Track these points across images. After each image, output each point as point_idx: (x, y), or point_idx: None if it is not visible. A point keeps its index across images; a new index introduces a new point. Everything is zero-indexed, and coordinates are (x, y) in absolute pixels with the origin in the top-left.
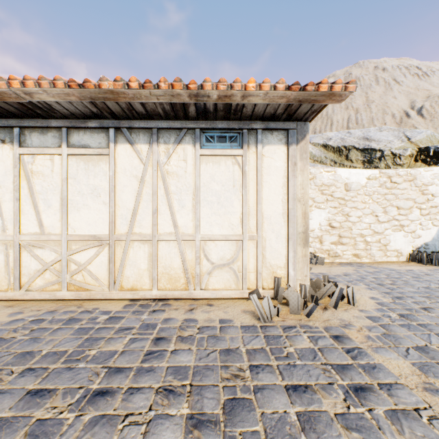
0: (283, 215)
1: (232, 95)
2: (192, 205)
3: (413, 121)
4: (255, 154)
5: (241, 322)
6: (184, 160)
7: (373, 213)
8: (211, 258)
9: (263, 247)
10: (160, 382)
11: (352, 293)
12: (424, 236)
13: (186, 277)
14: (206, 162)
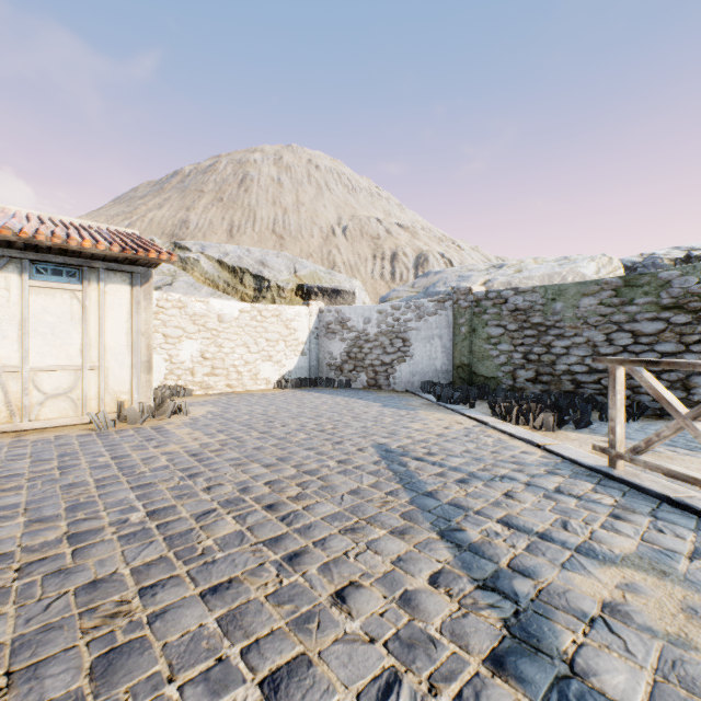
0: (128, 347)
1: (69, 246)
2: (18, 336)
3: (338, 241)
4: (98, 291)
5: (78, 434)
6: (7, 289)
7: (246, 345)
8: (44, 388)
9: (106, 376)
10: (3, 459)
11: (186, 406)
12: (288, 365)
13: (11, 410)
14: (37, 294)
